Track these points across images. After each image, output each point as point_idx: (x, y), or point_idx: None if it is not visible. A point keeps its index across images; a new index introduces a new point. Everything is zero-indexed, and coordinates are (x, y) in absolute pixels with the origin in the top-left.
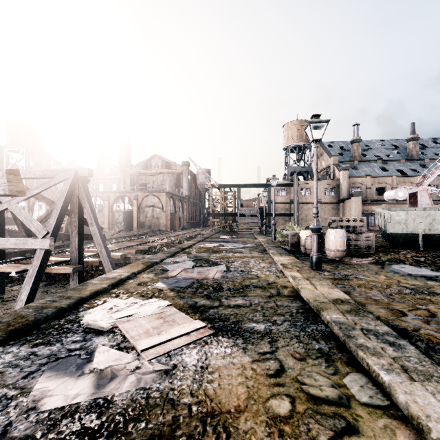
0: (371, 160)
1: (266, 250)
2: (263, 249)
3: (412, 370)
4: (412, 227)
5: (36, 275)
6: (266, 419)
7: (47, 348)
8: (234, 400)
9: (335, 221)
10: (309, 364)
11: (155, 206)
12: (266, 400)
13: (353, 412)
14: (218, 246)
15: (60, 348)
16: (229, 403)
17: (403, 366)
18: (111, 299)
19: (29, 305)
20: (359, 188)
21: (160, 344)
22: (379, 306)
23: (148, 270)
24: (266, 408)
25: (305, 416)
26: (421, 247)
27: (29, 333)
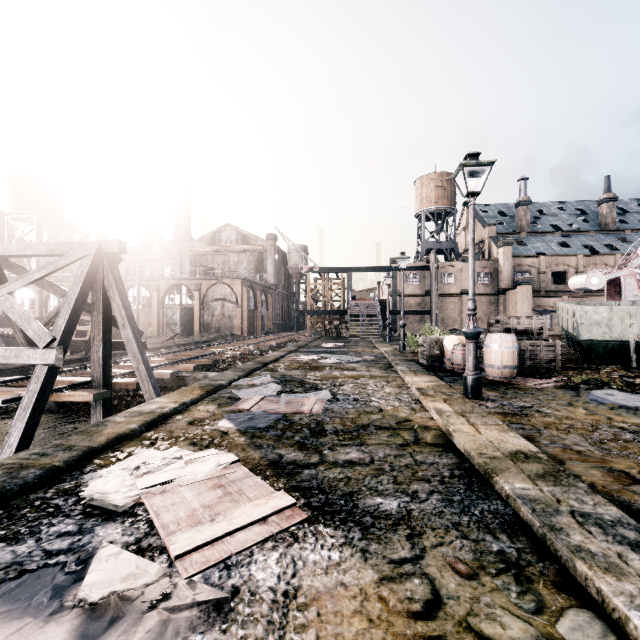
0: (545, 231)
1: (392, 366)
2: (387, 365)
3: None
4: (618, 330)
5: (33, 405)
6: None
7: (9, 548)
8: None
9: (498, 322)
10: (486, 588)
11: (226, 300)
12: None
13: None
14: (318, 359)
15: (33, 550)
16: None
17: None
18: (140, 449)
19: (0, 462)
20: (528, 272)
21: (212, 541)
22: (588, 465)
23: (209, 398)
24: None
25: None
26: (633, 361)
27: None
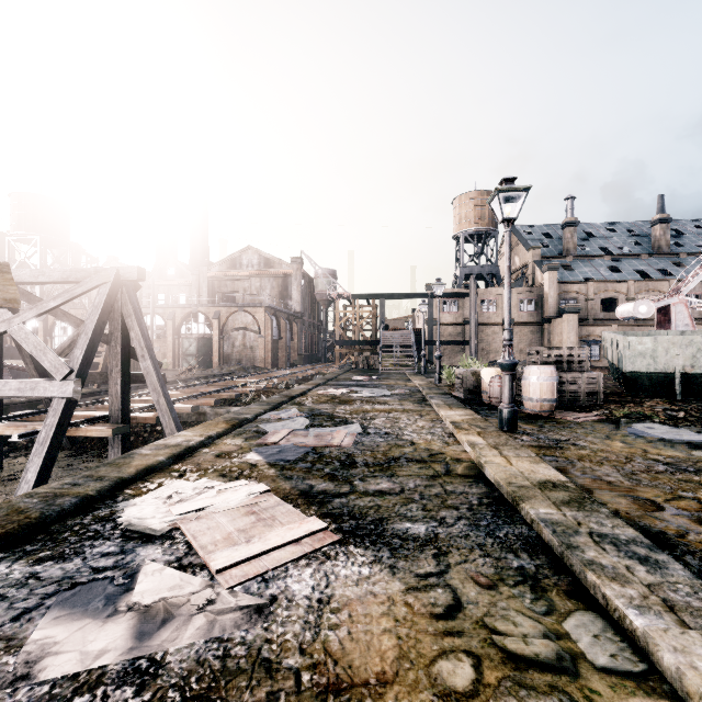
0: (594, 255)
1: (426, 400)
2: (421, 398)
3: (683, 608)
4: (663, 362)
5: (51, 440)
6: (431, 697)
7: (57, 566)
8: (376, 662)
9: (538, 353)
10: (504, 596)
11: (248, 329)
12: (431, 662)
13: (584, 685)
14: (348, 393)
15: (81, 567)
16: (366, 668)
17: (666, 599)
18: (170, 481)
19: (34, 491)
20: (575, 299)
21: (250, 559)
22: (615, 494)
23: (235, 432)
24: (431, 677)
25: (500, 693)
26: (678, 394)
27: (31, 540)
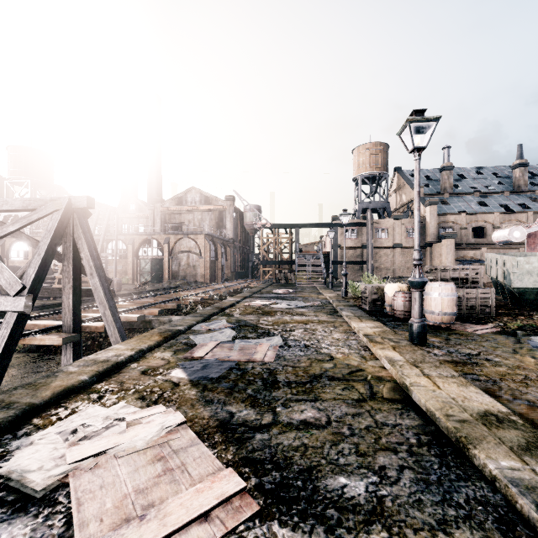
0: (466, 193)
1: (337, 311)
2: (333, 310)
3: None
4: None
5: (2, 350)
6: None
7: None
8: None
9: (436, 271)
10: None
11: (191, 252)
12: None
13: None
14: (270, 304)
15: None
16: None
17: None
18: (86, 405)
19: None
20: (451, 228)
21: None
22: None
23: (166, 344)
24: None
25: None
26: None
27: None
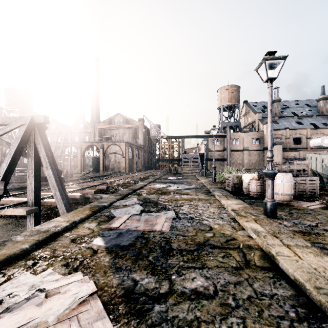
0: (289, 116)
1: (210, 191)
2: (207, 191)
3: None
4: None
5: None
6: None
7: None
8: None
9: (278, 165)
10: None
11: (117, 153)
12: None
13: None
14: (166, 187)
15: None
16: None
17: None
18: (20, 272)
19: None
20: (280, 138)
21: None
22: None
23: (93, 217)
24: None
25: None
26: None
27: None
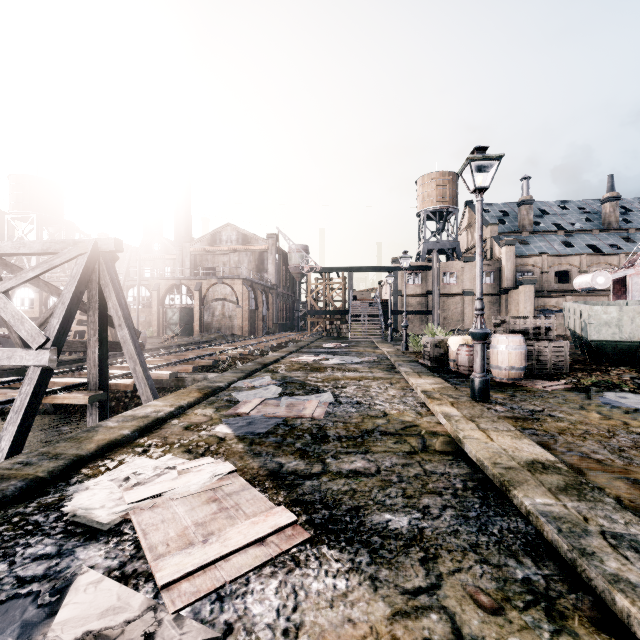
0: (548, 231)
1: (395, 367)
2: (390, 366)
3: None
4: (628, 331)
5: (26, 408)
6: None
7: None
8: None
9: (505, 322)
10: (515, 626)
11: (227, 300)
12: None
13: None
14: (320, 360)
15: (4, 576)
16: None
17: None
18: (132, 458)
19: None
20: (531, 272)
21: (204, 567)
22: (610, 476)
23: (206, 401)
24: None
25: None
26: None
27: None
